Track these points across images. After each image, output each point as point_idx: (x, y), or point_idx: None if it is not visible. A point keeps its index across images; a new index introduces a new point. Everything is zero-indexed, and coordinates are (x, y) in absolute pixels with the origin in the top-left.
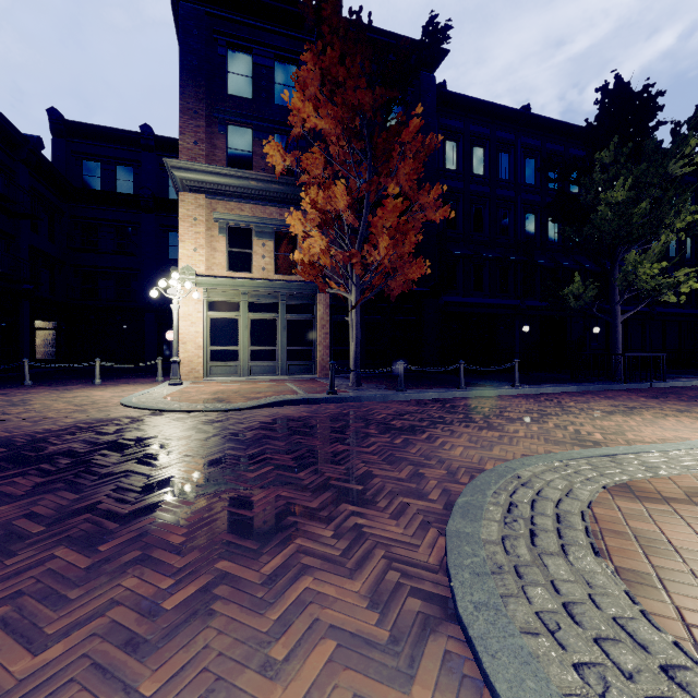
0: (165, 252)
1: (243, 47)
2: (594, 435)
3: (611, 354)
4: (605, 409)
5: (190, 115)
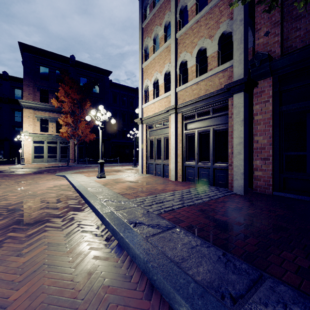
0: (13, 118)
1: (45, 66)
2: None
3: None
4: (123, 166)
5: (27, 86)
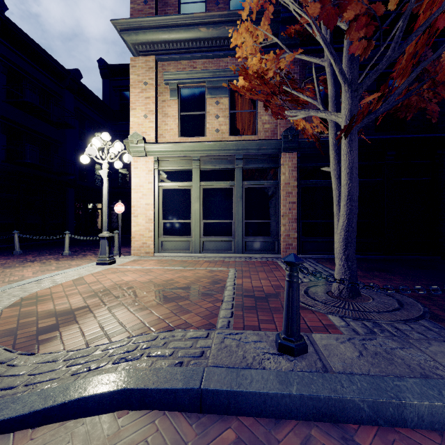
0: None
1: None
2: None
3: None
4: None
5: None
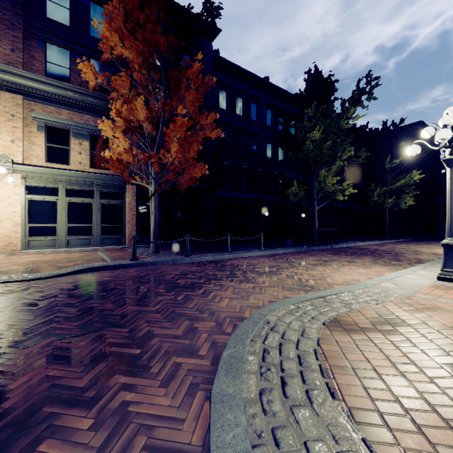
0: None
1: None
2: (310, 281)
3: (312, 229)
4: (312, 263)
5: (7, 25)
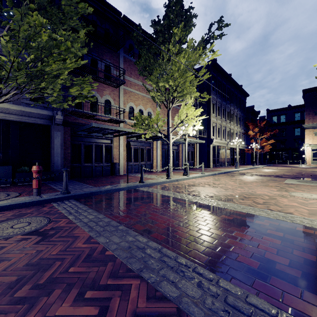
0: (294, 134)
1: None
2: None
3: None
4: None
5: (307, 114)
